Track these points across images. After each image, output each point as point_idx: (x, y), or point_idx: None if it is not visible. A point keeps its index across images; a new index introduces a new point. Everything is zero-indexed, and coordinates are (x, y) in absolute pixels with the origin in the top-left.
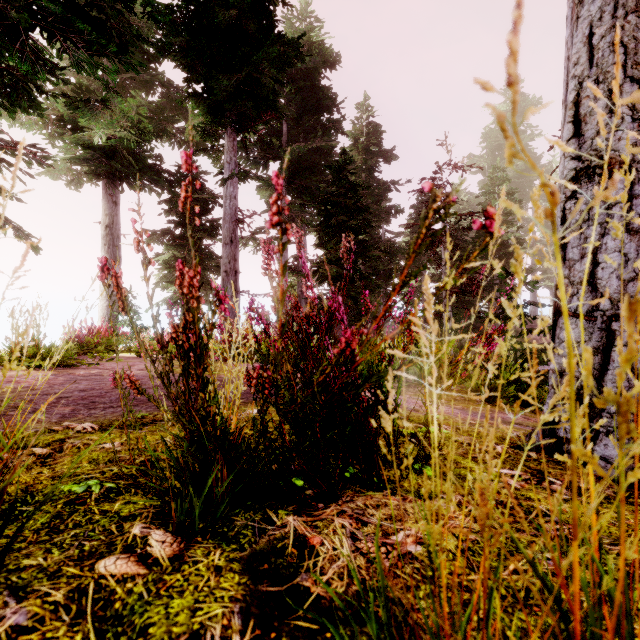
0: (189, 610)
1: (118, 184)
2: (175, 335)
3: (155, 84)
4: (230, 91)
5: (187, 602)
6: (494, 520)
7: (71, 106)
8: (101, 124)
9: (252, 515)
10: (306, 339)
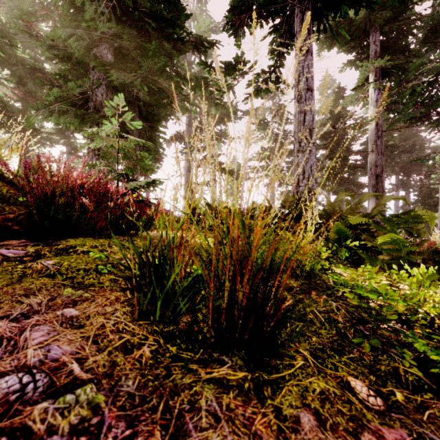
0: None
1: None
2: None
3: None
4: None
5: None
6: None
7: None
8: None
9: None
10: None
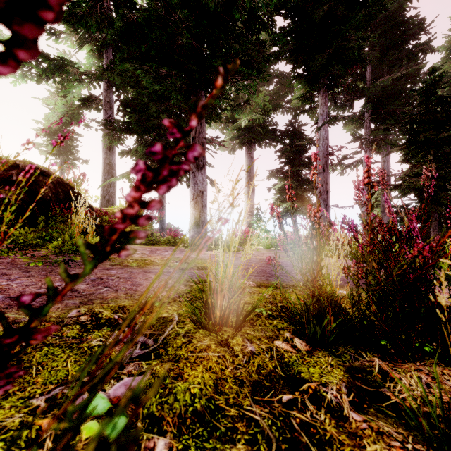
0: (318, 374)
1: (253, 146)
2: (306, 241)
3: (272, 78)
4: (323, 64)
5: (317, 370)
6: None
7: (232, 110)
8: (245, 114)
9: (349, 348)
10: (388, 246)
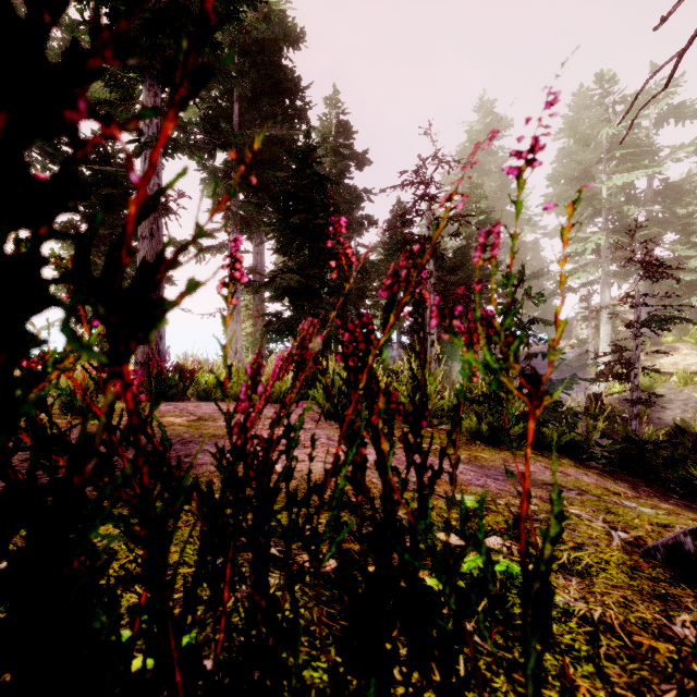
0: None
1: None
2: None
3: None
4: (145, 18)
5: None
6: None
7: None
8: None
9: None
10: None
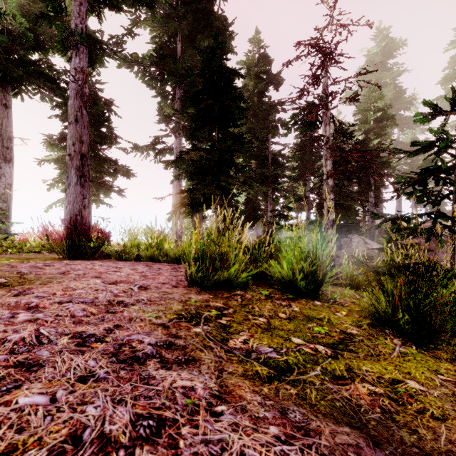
0: None
1: (10, 88)
2: None
3: None
4: None
5: None
6: None
7: None
8: None
9: None
10: None
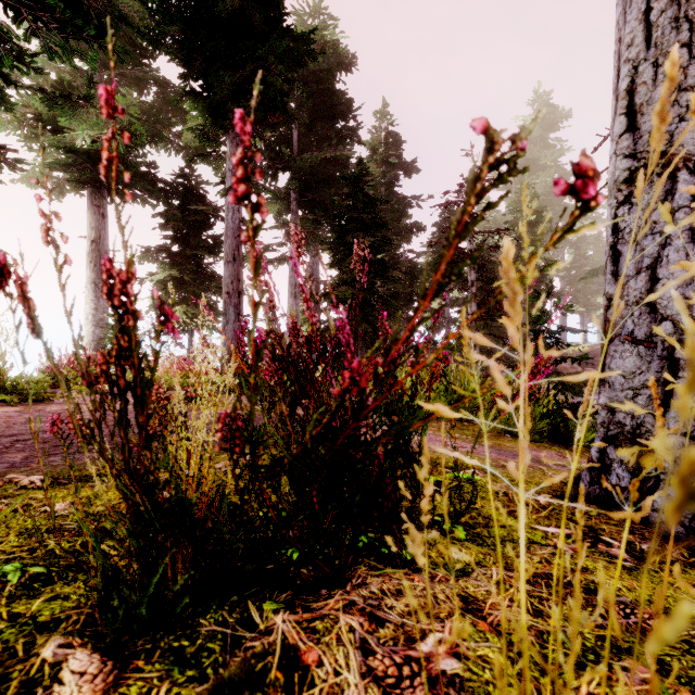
0: None
1: (106, 194)
2: (106, 367)
3: (149, 82)
4: (232, 89)
5: None
6: (548, 605)
7: (48, 102)
8: (85, 125)
9: (226, 615)
10: (307, 371)
